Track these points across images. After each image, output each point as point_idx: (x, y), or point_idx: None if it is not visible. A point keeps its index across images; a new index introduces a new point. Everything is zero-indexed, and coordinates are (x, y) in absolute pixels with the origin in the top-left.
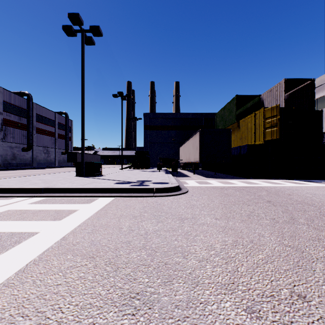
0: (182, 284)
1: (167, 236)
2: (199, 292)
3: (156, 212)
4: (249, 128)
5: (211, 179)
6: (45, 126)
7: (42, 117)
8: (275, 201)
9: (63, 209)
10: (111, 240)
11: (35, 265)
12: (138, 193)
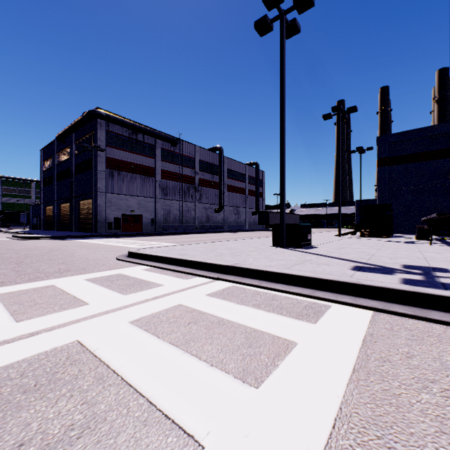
0: None
1: None
2: None
3: None
4: None
5: None
6: (235, 182)
7: (233, 172)
8: None
9: (260, 331)
10: None
11: None
12: (441, 309)
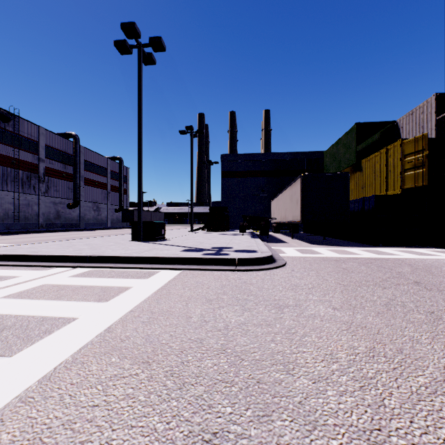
0: (287, 422)
1: (258, 333)
2: (320, 442)
3: (240, 293)
4: (377, 171)
5: (319, 246)
6: (95, 175)
7: (92, 164)
8: (428, 282)
9: (111, 286)
10: (175, 337)
11: (66, 370)
12: (213, 265)
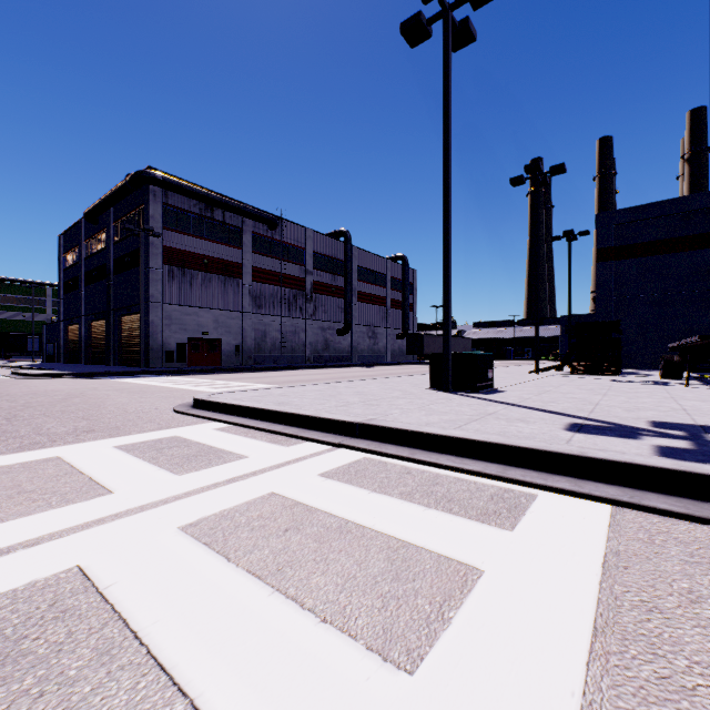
0: None
1: None
2: None
3: None
4: None
5: None
6: (370, 286)
7: (366, 271)
8: None
9: (413, 547)
10: None
11: None
12: None
